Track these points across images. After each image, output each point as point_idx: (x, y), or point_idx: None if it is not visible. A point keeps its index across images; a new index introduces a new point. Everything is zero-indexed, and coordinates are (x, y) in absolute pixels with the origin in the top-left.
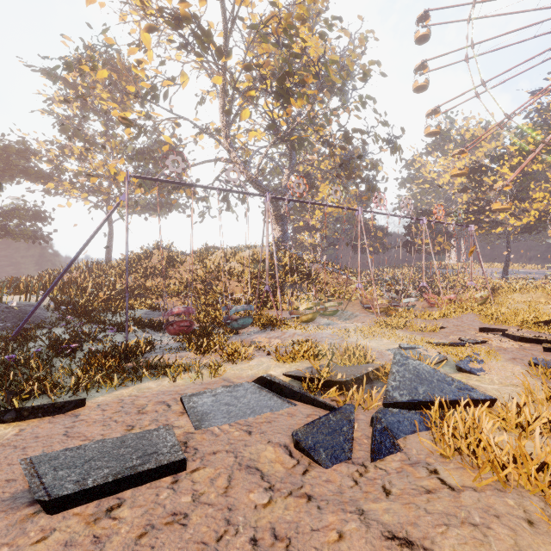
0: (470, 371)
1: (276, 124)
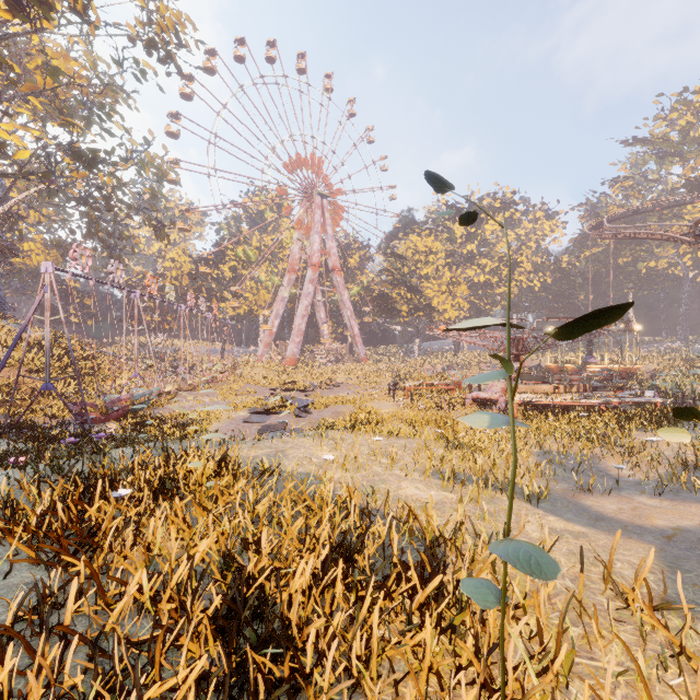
0: None
1: (55, 176)
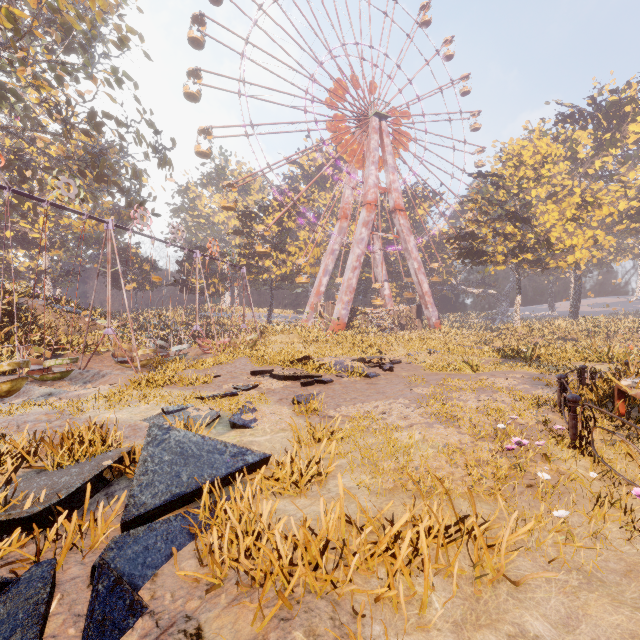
0: (244, 425)
1: None
